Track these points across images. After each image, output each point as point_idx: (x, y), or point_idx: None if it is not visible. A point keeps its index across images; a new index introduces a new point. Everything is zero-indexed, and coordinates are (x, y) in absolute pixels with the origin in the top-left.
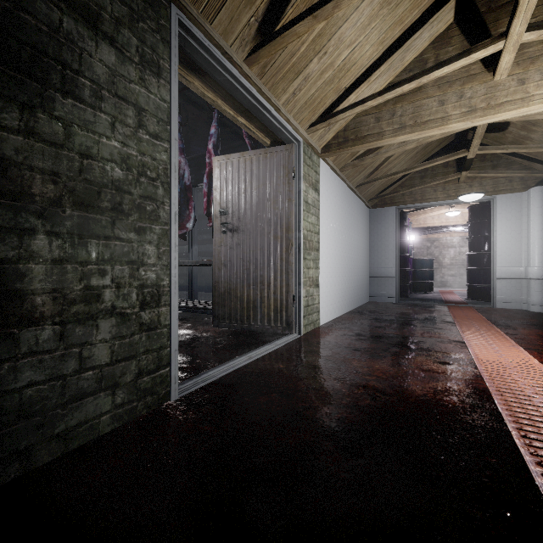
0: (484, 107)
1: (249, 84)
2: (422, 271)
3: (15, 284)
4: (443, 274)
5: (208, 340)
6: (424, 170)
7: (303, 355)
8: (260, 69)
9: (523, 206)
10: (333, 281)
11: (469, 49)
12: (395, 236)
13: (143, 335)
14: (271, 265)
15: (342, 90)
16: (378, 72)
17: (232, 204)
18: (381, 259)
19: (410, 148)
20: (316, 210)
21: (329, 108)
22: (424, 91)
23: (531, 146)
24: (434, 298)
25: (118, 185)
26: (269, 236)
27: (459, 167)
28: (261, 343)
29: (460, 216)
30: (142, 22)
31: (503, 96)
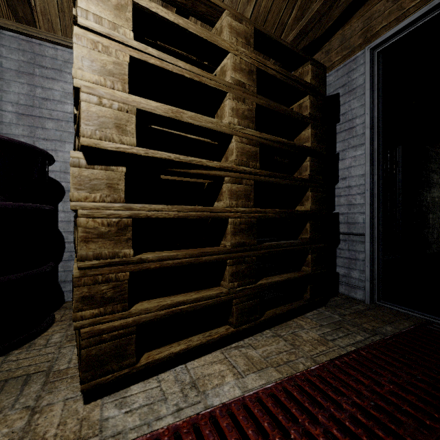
0: None
1: None
2: None
3: (429, 222)
4: None
5: None
6: None
7: None
8: None
9: None
10: None
11: None
12: None
13: (439, 234)
14: None
15: None
16: None
17: None
18: None
19: None
20: None
21: None
22: None
23: None
24: None
25: (436, 202)
26: None
27: None
28: None
29: None
30: (439, 165)
31: None
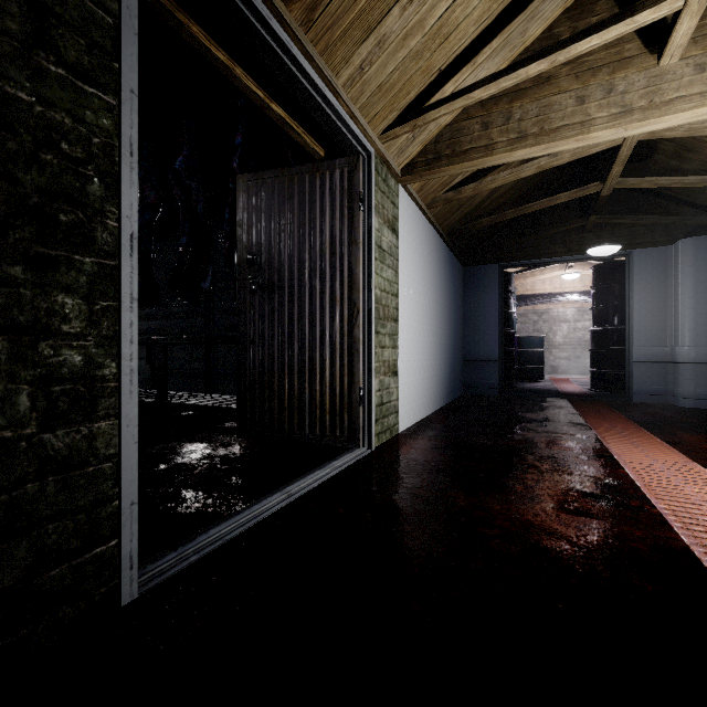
0: (645, 106)
1: (287, 36)
2: (529, 352)
3: None
4: (554, 357)
5: (224, 462)
6: (537, 214)
7: (376, 488)
8: (304, 11)
9: (668, 265)
10: (418, 366)
11: (632, 7)
12: (499, 304)
13: (50, 482)
14: (327, 343)
15: (435, 73)
16: (489, 50)
17: (266, 249)
18: (479, 335)
19: (526, 175)
20: (393, 261)
21: (415, 102)
22: (555, 82)
23: (689, 178)
24: (548, 388)
25: None
26: (323, 297)
27: (584, 211)
28: (310, 465)
29: (578, 280)
30: None
31: (673, 89)
